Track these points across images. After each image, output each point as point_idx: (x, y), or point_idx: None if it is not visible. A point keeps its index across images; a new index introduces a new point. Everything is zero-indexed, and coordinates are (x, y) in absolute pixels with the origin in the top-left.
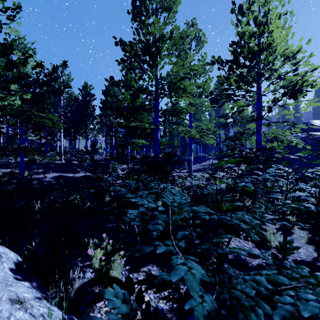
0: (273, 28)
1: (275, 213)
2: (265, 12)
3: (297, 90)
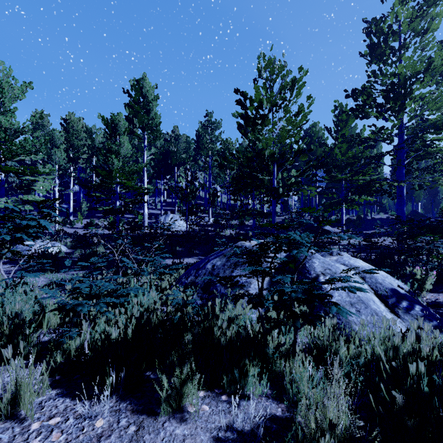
0: None
1: None
2: None
3: None
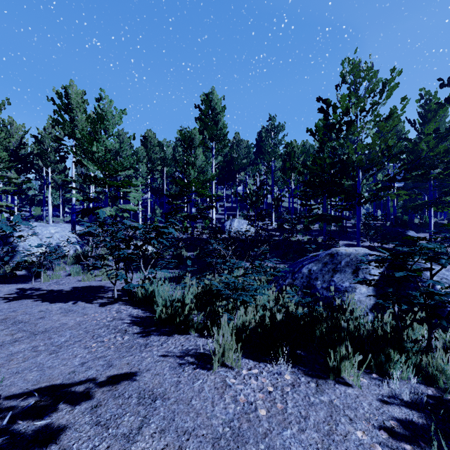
0: None
1: None
2: None
3: None
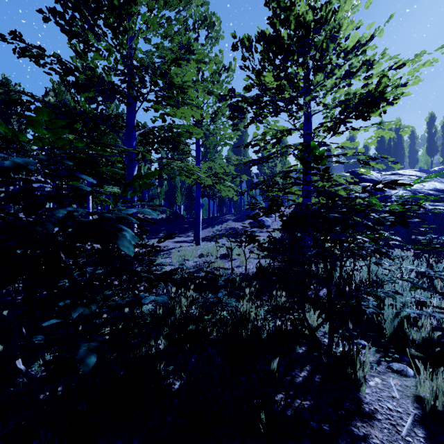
0: None
1: (380, 348)
2: None
3: (380, 97)
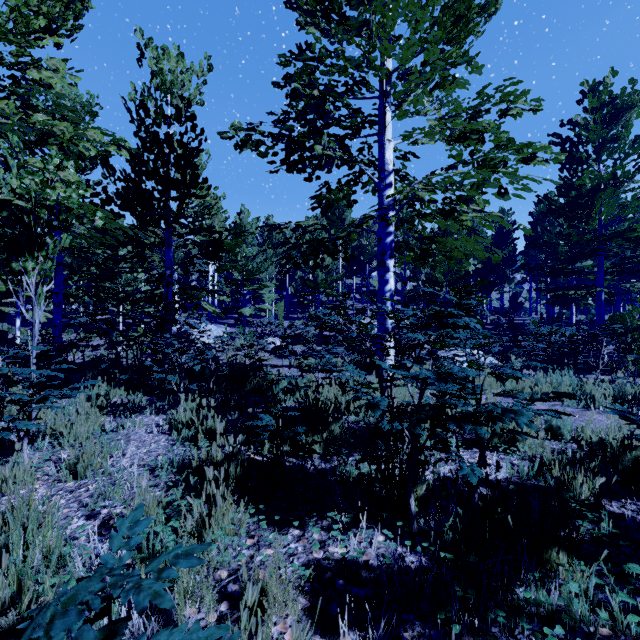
0: None
1: None
2: None
3: None
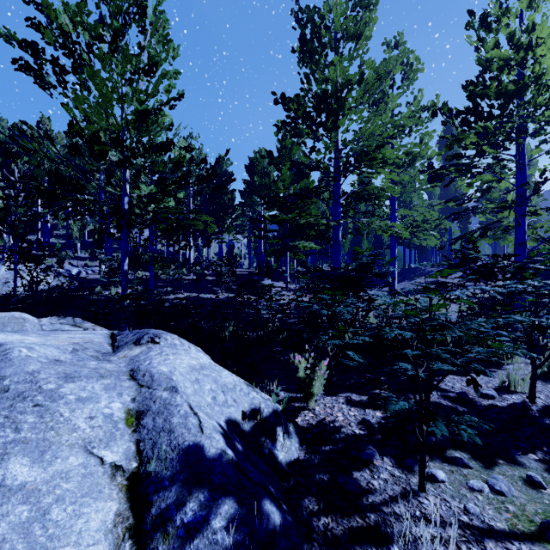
0: (542, 52)
1: None
2: (527, 28)
3: None
